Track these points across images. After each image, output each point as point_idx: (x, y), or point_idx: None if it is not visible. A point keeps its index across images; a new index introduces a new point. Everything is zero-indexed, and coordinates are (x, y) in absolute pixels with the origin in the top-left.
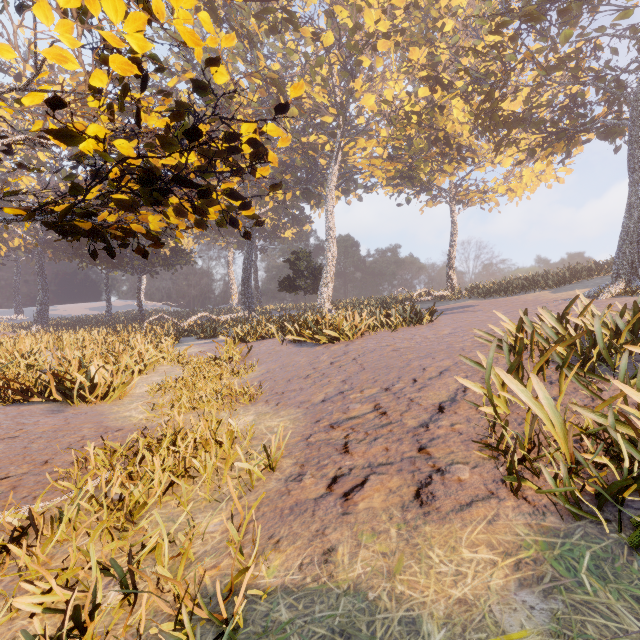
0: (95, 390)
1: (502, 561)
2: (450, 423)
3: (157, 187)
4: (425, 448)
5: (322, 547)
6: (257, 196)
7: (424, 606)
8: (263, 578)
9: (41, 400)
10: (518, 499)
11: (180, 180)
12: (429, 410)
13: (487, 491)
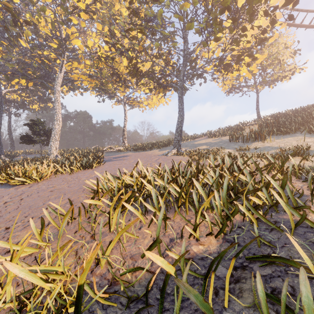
0: None
1: None
2: None
3: None
4: None
5: None
6: None
7: None
8: None
9: None
10: None
11: None
12: (5, 250)
13: None
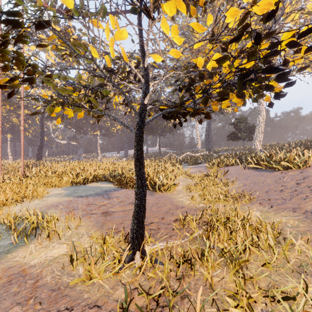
0: (163, 186)
1: None
2: None
3: (248, 80)
4: None
5: None
6: None
7: None
8: None
9: None
10: None
11: (268, 72)
12: None
13: None
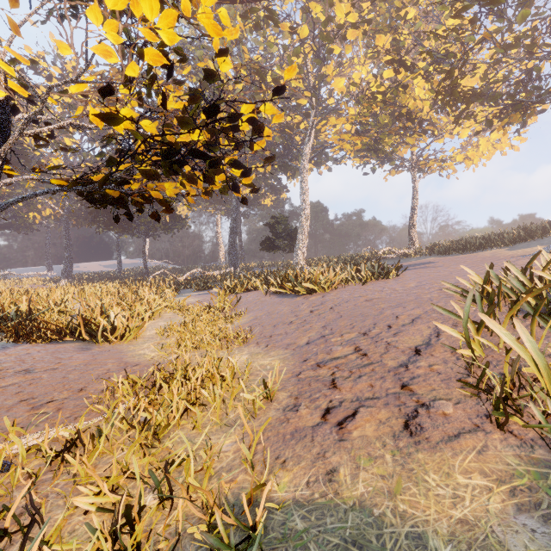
0: (115, 332)
1: (497, 487)
2: (428, 364)
3: (176, 160)
4: (407, 385)
5: (325, 468)
6: (254, 167)
7: (427, 524)
8: (276, 492)
9: (72, 339)
10: (505, 432)
11: (196, 153)
12: (406, 352)
13: (473, 425)
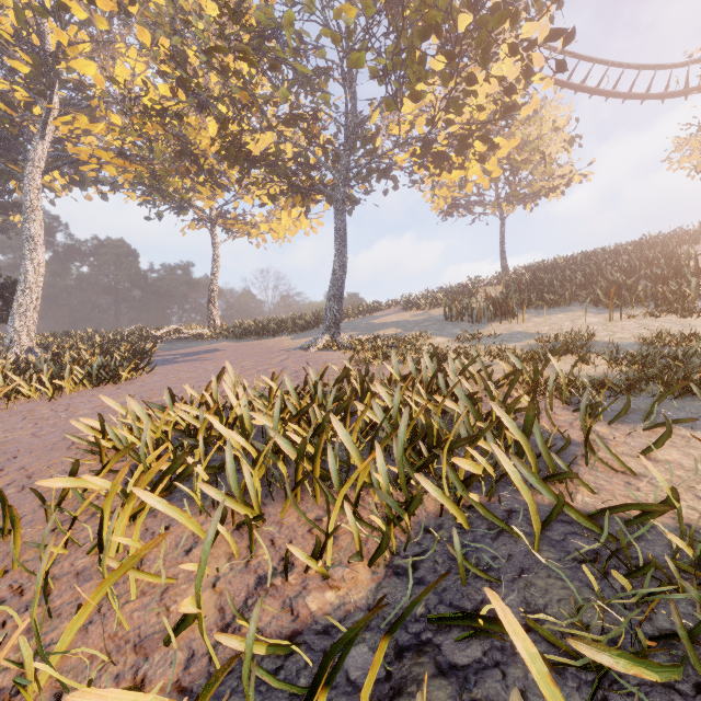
0: None
1: None
2: None
3: None
4: None
5: None
6: None
7: None
8: None
9: None
10: None
11: None
12: None
13: None
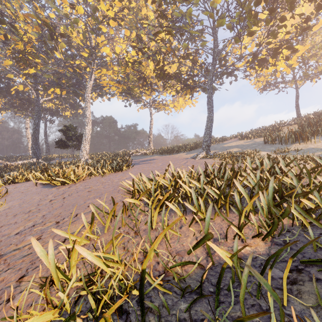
0: None
1: None
2: (58, 251)
3: None
4: (24, 277)
5: None
6: None
7: None
8: None
9: None
10: None
11: None
12: (60, 240)
13: None
